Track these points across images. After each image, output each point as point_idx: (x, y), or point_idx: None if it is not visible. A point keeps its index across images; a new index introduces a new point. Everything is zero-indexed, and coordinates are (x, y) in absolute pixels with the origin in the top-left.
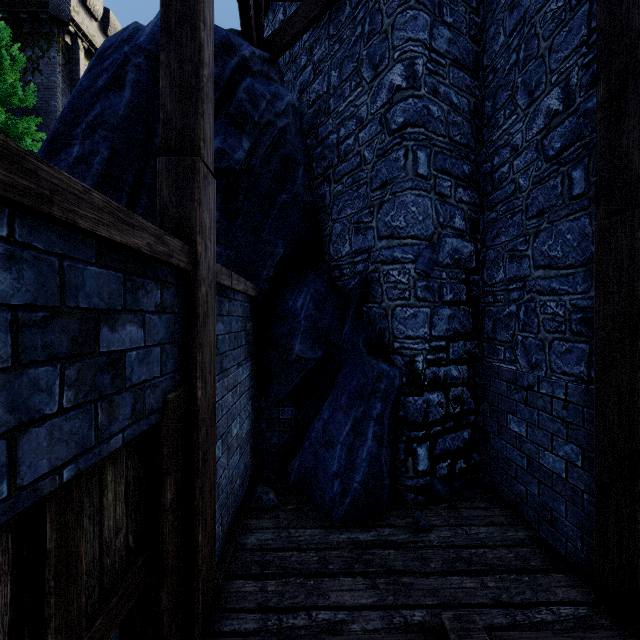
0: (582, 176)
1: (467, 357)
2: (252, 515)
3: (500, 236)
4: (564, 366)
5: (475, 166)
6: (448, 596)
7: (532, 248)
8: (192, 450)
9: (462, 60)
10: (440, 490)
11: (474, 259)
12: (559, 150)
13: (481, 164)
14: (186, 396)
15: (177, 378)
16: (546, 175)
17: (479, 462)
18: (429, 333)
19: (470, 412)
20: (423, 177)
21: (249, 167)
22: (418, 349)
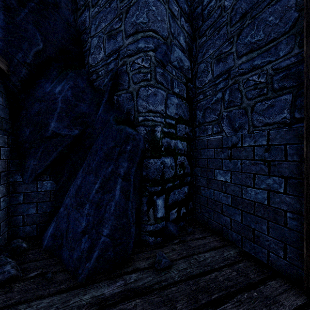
0: None
1: (186, 137)
2: None
3: (209, 50)
4: (266, 119)
5: (190, 11)
6: None
7: (236, 45)
8: None
9: None
10: (172, 230)
11: (190, 72)
12: None
13: (194, 11)
14: None
15: None
16: None
17: (192, 208)
18: (165, 111)
19: (188, 174)
20: None
21: None
22: (157, 121)
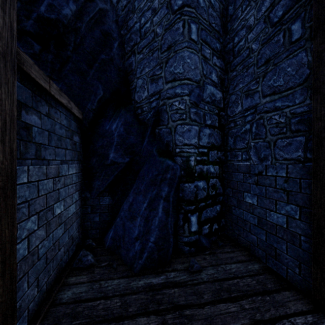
0: (299, 26)
1: (218, 161)
2: (73, 273)
3: (239, 85)
4: (285, 155)
5: (223, 46)
6: (220, 322)
7: (261, 85)
8: None
9: None
10: (204, 243)
11: (222, 102)
12: (281, 16)
13: (226, 45)
14: None
15: None
16: (271, 35)
17: (225, 224)
18: (198, 143)
19: (220, 194)
20: (194, 41)
21: (76, 27)
22: (191, 152)
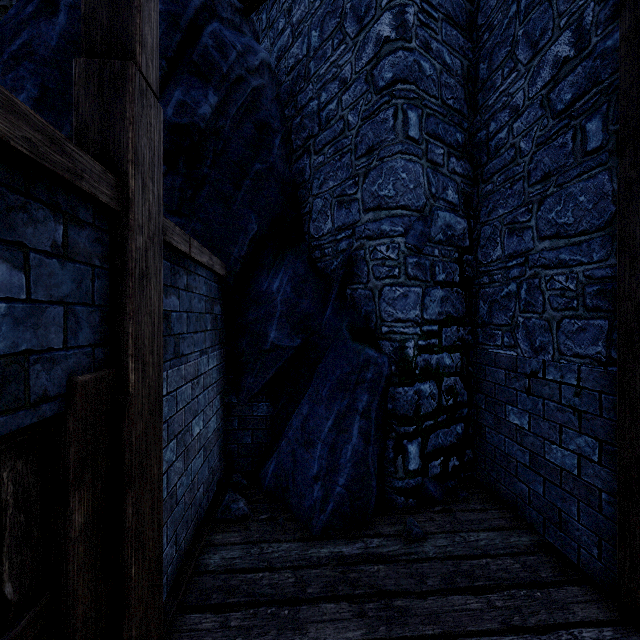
0: (599, 127)
1: (460, 344)
2: (218, 528)
3: (497, 209)
4: (576, 347)
5: (468, 135)
6: (451, 622)
7: (536, 217)
8: (121, 453)
9: (455, 17)
10: (433, 491)
11: (467, 237)
12: (570, 102)
13: (475, 133)
14: (113, 380)
15: (98, 355)
16: (553, 133)
17: (472, 459)
18: (420, 316)
19: (463, 404)
20: (414, 140)
21: (217, 128)
22: (409, 333)
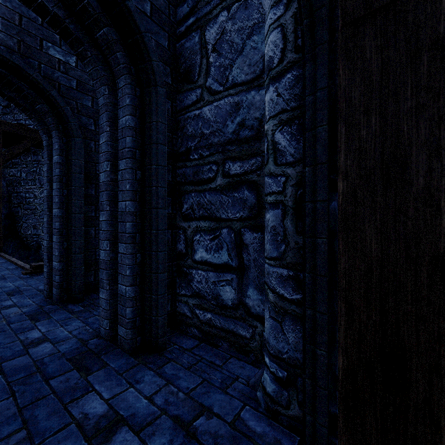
0: None
1: None
2: None
3: None
4: None
5: None
6: None
7: None
8: None
9: None
10: None
11: None
12: None
13: None
14: None
15: None
16: None
17: None
18: None
19: None
20: None
21: None
22: None
